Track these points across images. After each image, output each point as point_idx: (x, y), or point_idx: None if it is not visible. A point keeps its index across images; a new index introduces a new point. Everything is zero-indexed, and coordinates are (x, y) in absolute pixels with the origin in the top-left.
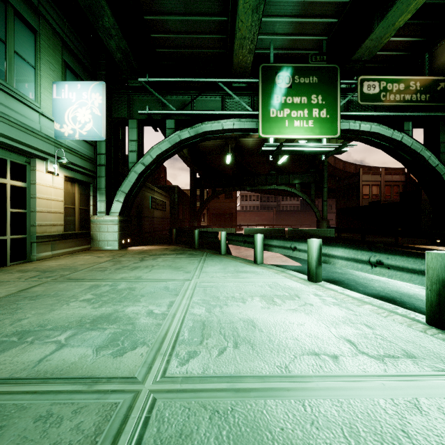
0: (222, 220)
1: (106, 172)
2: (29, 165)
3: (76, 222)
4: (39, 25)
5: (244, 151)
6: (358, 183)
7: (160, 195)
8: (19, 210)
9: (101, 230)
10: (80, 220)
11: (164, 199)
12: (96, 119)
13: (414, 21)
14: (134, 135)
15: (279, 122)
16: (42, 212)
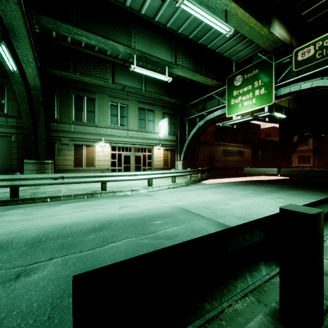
0: None
1: (179, 145)
2: (152, 148)
3: (169, 164)
4: (154, 108)
5: (325, 95)
6: None
7: (236, 147)
8: (150, 160)
9: (177, 167)
10: (170, 163)
11: (243, 149)
12: (165, 130)
13: None
14: (187, 128)
15: (235, 106)
16: (155, 161)
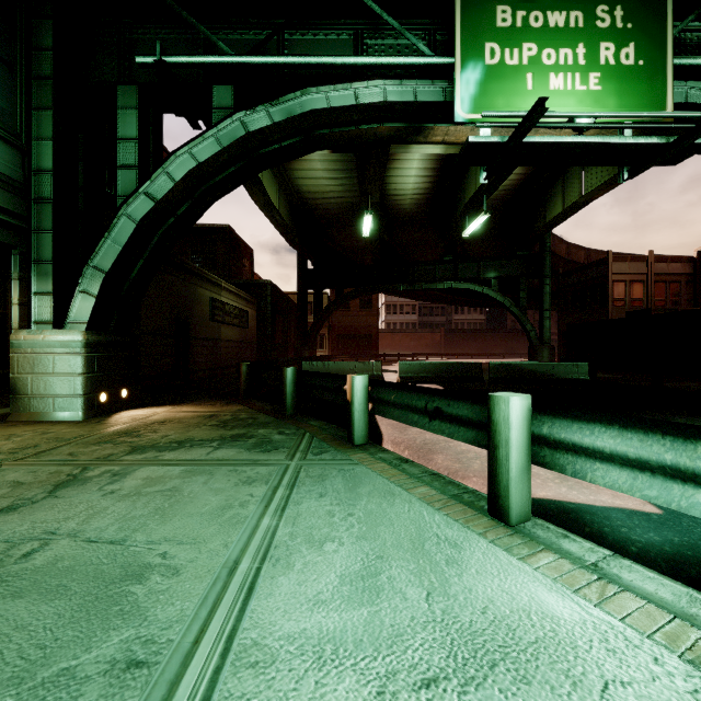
0: (354, 345)
1: (53, 218)
2: None
3: None
4: None
5: (395, 218)
6: (604, 277)
7: (234, 296)
8: None
9: (38, 369)
10: None
11: (244, 306)
12: None
13: None
14: (130, 126)
15: (508, 79)
16: None
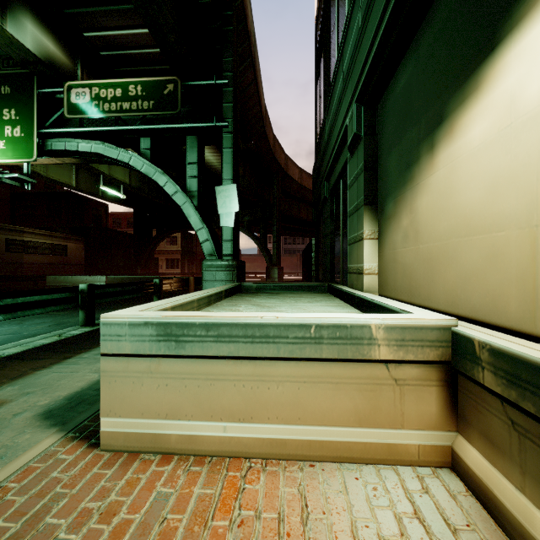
0: None
1: None
2: None
3: None
4: None
5: None
6: None
7: (45, 236)
8: None
9: None
10: None
11: (64, 242)
12: None
13: (125, 7)
14: None
15: None
16: None
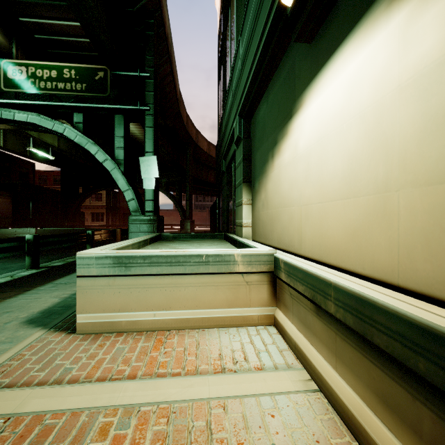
0: None
1: None
2: None
3: None
4: None
5: None
6: None
7: None
8: None
9: None
10: None
11: None
12: None
13: (60, 3)
14: None
15: None
16: None
